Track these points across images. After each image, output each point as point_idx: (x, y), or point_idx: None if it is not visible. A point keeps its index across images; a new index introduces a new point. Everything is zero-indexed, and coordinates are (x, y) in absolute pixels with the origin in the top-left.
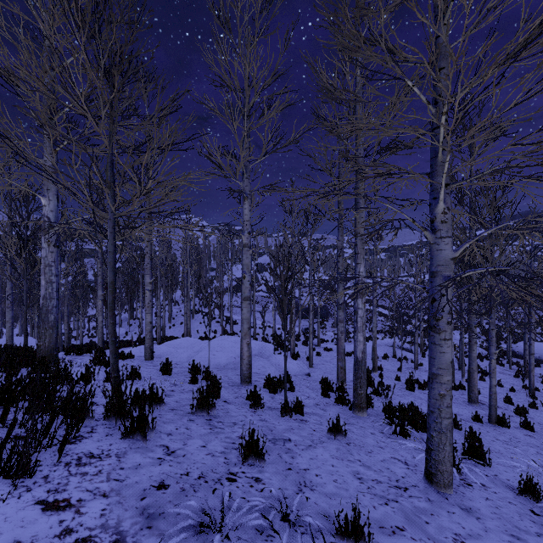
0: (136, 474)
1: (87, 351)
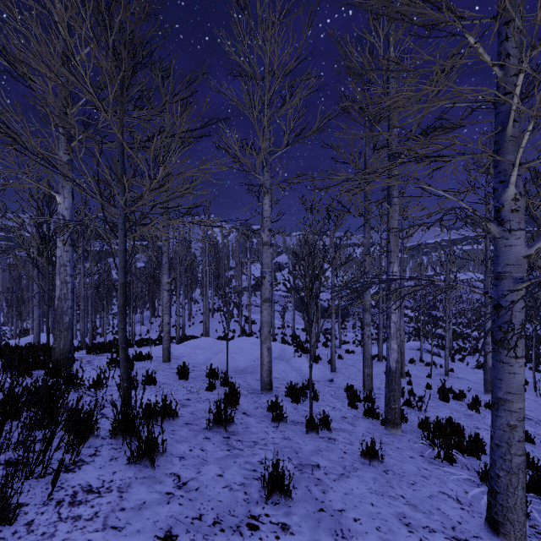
0: (138, 518)
1: (108, 350)
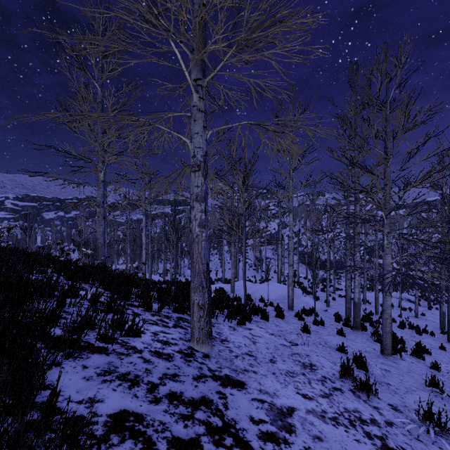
0: (272, 327)
1: None
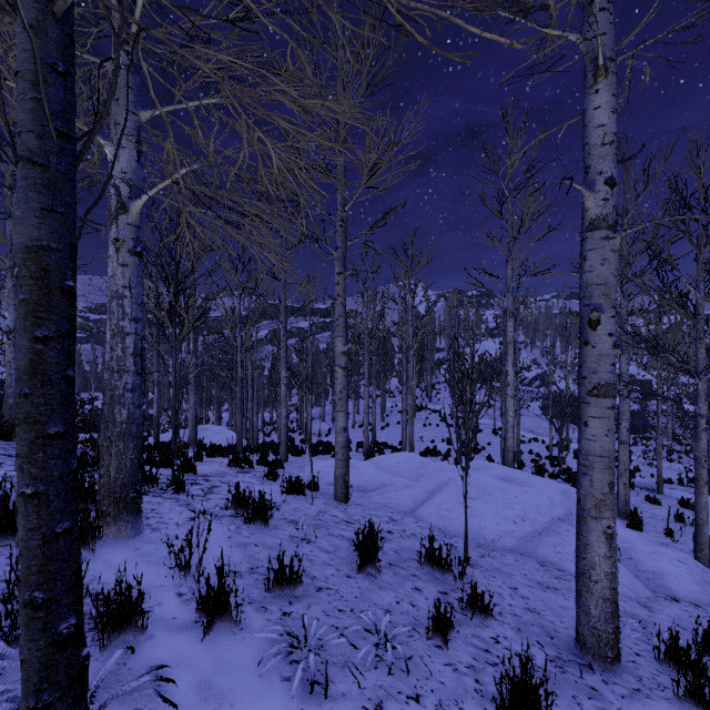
0: None
1: (262, 462)
